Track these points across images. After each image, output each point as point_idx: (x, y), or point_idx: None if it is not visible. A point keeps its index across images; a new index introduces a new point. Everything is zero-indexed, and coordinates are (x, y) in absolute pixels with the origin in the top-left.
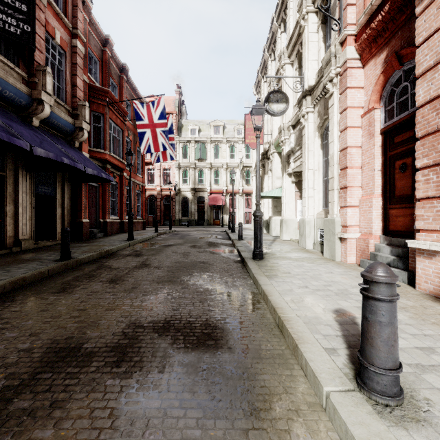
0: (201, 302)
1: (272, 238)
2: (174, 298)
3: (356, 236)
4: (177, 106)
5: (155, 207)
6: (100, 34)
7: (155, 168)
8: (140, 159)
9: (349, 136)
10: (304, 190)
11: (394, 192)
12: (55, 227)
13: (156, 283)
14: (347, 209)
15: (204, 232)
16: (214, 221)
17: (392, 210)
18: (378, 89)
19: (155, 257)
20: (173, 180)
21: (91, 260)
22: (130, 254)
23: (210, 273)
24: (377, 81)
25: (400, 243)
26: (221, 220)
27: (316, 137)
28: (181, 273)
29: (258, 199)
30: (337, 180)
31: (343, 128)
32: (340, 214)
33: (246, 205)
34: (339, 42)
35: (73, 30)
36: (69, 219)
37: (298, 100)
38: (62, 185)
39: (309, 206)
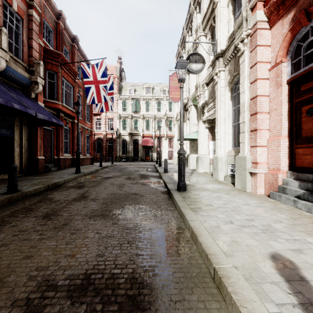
0: (129, 243)
1: (190, 171)
2: (102, 237)
3: (265, 171)
4: (118, 72)
5: (101, 147)
6: (54, 8)
7: (102, 118)
8: (89, 110)
9: (259, 86)
10: (217, 133)
11: (301, 134)
12: (13, 163)
13: (88, 218)
14: (257, 148)
15: (138, 166)
16: (145, 157)
17: (298, 149)
18: (285, 45)
19: (94, 189)
20: (115, 127)
21: (38, 192)
22: (74, 186)
23: (140, 205)
24: (284, 38)
25: (308, 178)
26: (151, 156)
27: (227, 90)
28: (114, 205)
29: (182, 139)
30: (247, 124)
31: (253, 80)
32: (250, 153)
33: (169, 146)
34: (249, 8)
35: (30, 2)
36: (26, 156)
37: (212, 62)
38: (20, 128)
39: (221, 146)
